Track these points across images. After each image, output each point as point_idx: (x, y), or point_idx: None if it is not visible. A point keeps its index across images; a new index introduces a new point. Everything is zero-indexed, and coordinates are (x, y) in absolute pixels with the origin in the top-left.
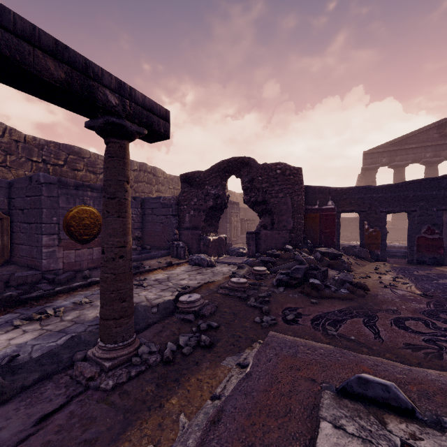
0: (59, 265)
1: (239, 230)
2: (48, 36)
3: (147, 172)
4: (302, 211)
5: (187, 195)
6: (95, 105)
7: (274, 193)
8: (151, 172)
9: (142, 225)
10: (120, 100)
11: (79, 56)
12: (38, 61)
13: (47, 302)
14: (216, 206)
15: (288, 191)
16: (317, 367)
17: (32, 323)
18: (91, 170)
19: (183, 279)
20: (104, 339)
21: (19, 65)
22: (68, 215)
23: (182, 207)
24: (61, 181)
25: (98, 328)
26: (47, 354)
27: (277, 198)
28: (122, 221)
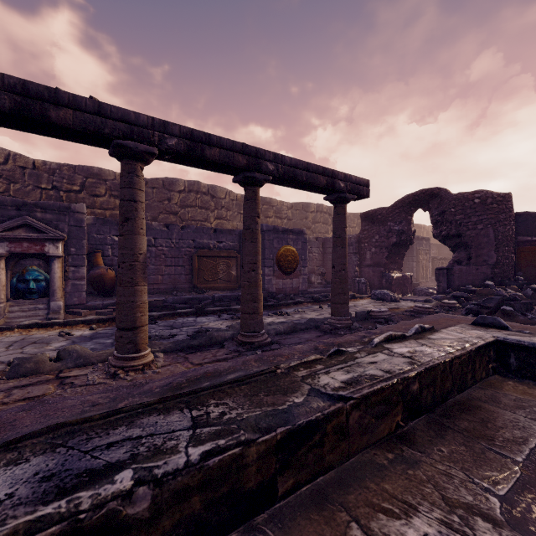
0: (273, 289)
1: (430, 271)
2: (321, 167)
3: (323, 213)
4: (511, 243)
5: (368, 233)
6: (334, 190)
7: (471, 225)
8: (326, 212)
9: (323, 264)
10: (345, 184)
11: (330, 170)
12: (318, 180)
13: (277, 309)
14: (399, 242)
15: (489, 221)
16: (464, 321)
17: (277, 316)
18: (278, 216)
19: (368, 307)
20: (335, 314)
21: (313, 184)
22: (279, 253)
23: (363, 245)
24: (275, 228)
25: (321, 318)
26: (302, 322)
27: (475, 230)
28: (344, 250)
